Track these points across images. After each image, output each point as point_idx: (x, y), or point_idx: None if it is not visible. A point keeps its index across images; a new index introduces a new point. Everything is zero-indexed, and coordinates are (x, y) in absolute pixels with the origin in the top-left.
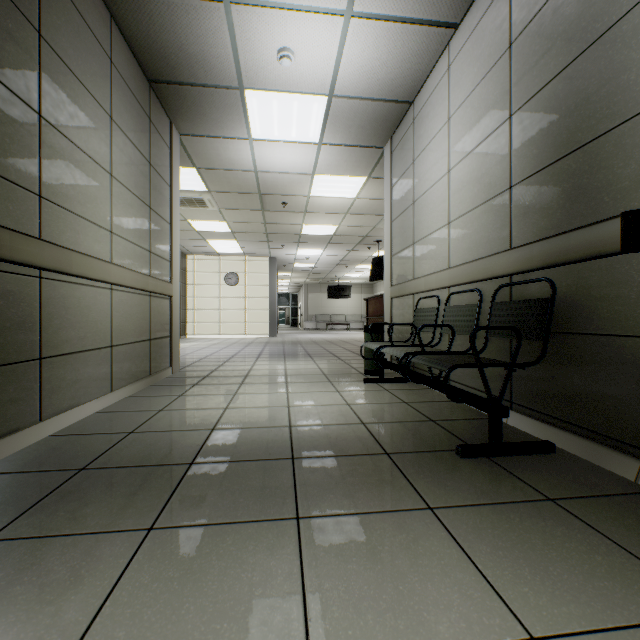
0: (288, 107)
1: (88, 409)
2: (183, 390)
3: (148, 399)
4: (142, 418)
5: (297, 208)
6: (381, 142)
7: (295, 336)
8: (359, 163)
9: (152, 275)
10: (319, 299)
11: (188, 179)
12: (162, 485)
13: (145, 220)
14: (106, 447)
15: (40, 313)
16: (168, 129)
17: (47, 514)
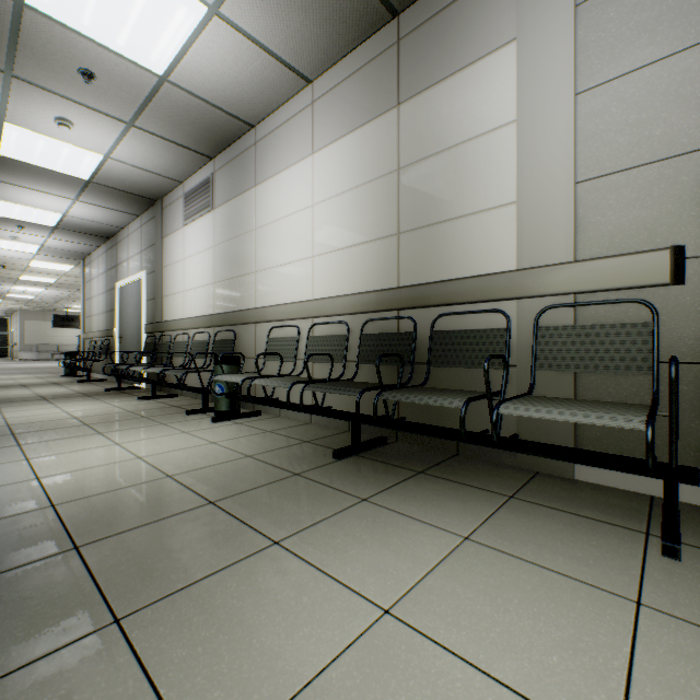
0: (15, 244)
1: None
2: None
3: None
4: None
5: (17, 268)
6: (79, 259)
7: (10, 365)
8: (67, 262)
9: None
10: (43, 327)
11: None
12: None
13: None
14: None
15: None
16: None
17: None
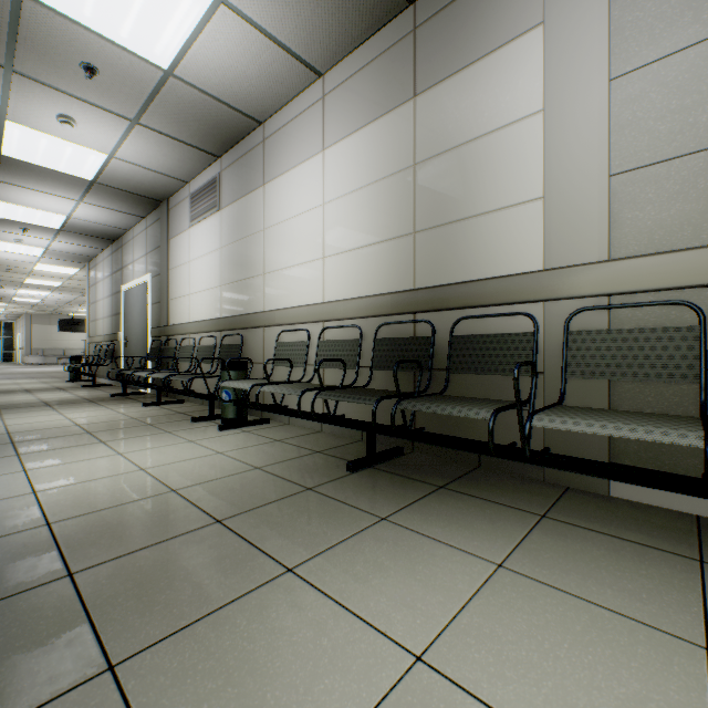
0: (20, 247)
1: None
2: None
3: None
4: None
5: (22, 272)
6: (84, 262)
7: (16, 370)
8: (72, 265)
9: None
10: (49, 331)
11: None
12: None
13: None
14: None
15: None
16: None
17: None
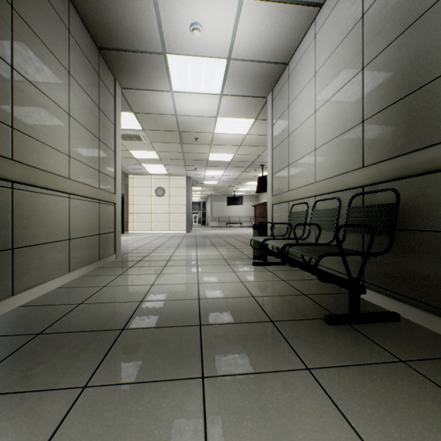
0: (198, 67)
1: (51, 285)
2: (122, 271)
3: (96, 277)
4: (90, 292)
5: (205, 141)
6: (265, 93)
7: (204, 231)
8: (249, 109)
9: (101, 188)
10: (221, 206)
11: (128, 121)
12: (98, 348)
13: (95, 148)
14: (60, 315)
15: (12, 215)
16: (113, 84)
17: (5, 373)
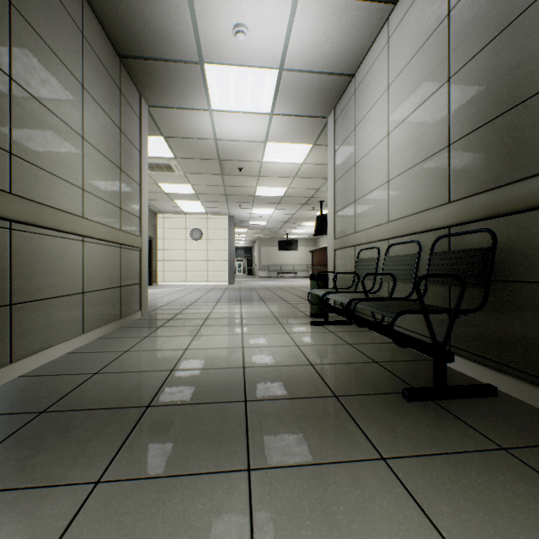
0: (243, 80)
1: (59, 350)
2: (149, 332)
3: (116, 340)
4: (108, 359)
5: (252, 172)
6: (325, 112)
7: (250, 283)
8: (306, 132)
9: (122, 229)
10: (271, 252)
11: (157, 147)
12: (117, 430)
13: (116, 180)
14: (70, 388)
15: (10, 262)
16: (137, 101)
17: None
